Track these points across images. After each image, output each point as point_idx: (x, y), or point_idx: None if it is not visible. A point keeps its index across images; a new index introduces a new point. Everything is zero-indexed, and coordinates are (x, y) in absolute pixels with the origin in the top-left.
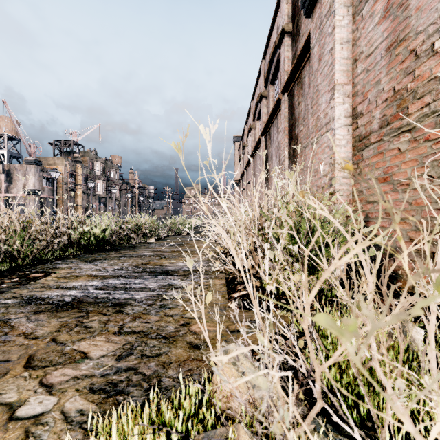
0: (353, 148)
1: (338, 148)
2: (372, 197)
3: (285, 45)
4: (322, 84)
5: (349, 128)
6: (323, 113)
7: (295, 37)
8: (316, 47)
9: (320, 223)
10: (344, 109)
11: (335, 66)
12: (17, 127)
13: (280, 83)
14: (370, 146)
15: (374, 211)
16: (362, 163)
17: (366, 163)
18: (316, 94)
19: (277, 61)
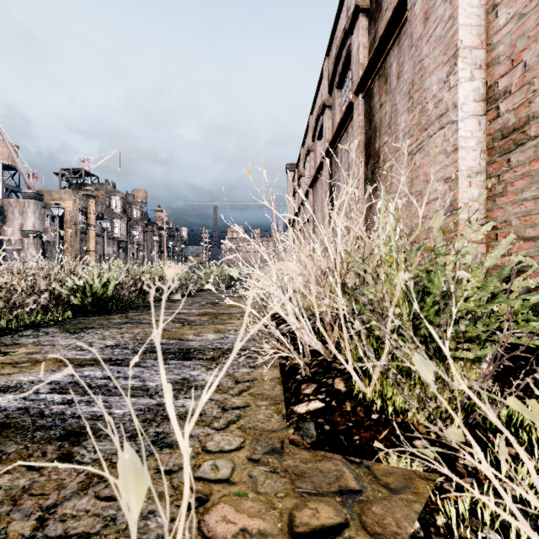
0: (489, 152)
1: (463, 151)
2: (534, 230)
3: (360, 27)
4: (432, 55)
5: (481, 120)
6: (433, 101)
7: (374, 15)
8: (419, 1)
9: (479, 276)
10: (473, 89)
11: (459, 18)
12: (11, 151)
13: (352, 84)
14: (529, 143)
15: (537, 254)
16: (509, 173)
17: (517, 174)
18: (419, 74)
19: (346, 55)
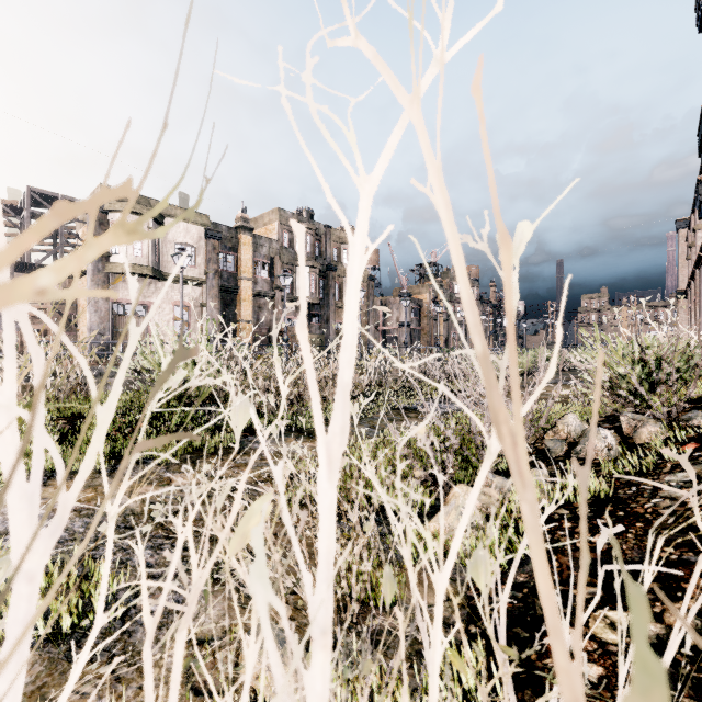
0: None
1: None
2: None
3: None
4: None
5: None
6: None
7: None
8: None
9: None
10: None
11: None
12: (395, 264)
13: None
14: None
15: None
16: None
17: None
18: None
19: None
